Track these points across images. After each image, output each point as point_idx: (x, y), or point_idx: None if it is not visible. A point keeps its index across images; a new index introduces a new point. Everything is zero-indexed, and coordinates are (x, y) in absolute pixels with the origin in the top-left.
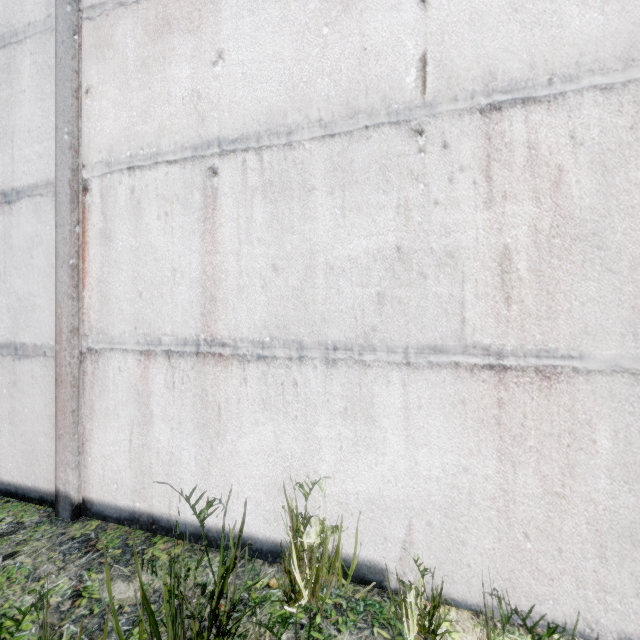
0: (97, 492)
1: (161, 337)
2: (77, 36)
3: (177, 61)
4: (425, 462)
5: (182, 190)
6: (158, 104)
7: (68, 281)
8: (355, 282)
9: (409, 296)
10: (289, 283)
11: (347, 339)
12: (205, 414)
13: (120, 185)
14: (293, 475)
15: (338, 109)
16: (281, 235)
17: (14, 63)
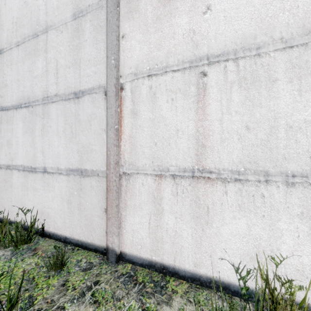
0: (129, 249)
1: (169, 167)
2: (118, 8)
3: (179, 14)
4: None
5: (182, 86)
6: (167, 39)
7: (114, 137)
8: (309, 135)
9: None
10: (258, 136)
11: (303, 170)
12: (198, 211)
13: (143, 85)
14: (261, 250)
15: (296, 30)
16: (252, 108)
17: (80, 26)
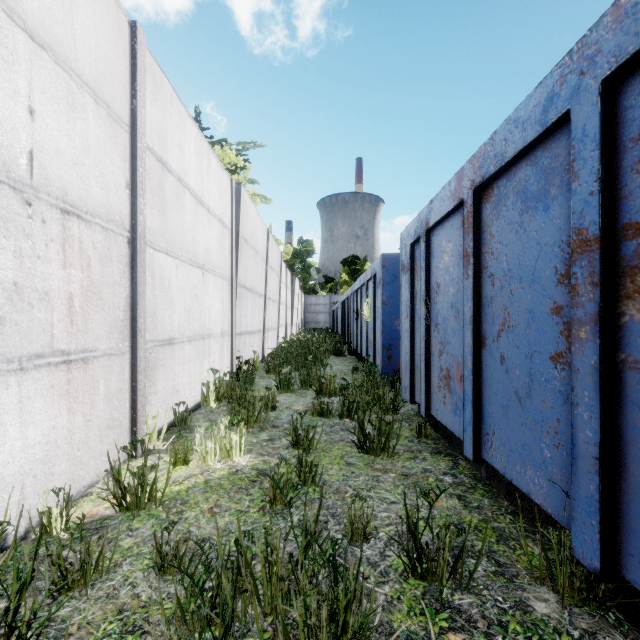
0: None
1: None
2: None
3: None
4: (33, 435)
5: None
6: None
7: None
8: None
9: (23, 319)
10: None
11: None
12: None
13: None
14: None
15: None
16: None
17: None
